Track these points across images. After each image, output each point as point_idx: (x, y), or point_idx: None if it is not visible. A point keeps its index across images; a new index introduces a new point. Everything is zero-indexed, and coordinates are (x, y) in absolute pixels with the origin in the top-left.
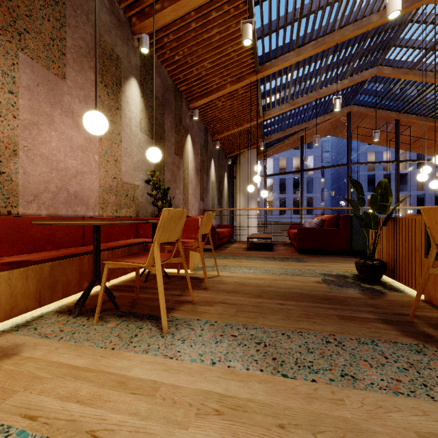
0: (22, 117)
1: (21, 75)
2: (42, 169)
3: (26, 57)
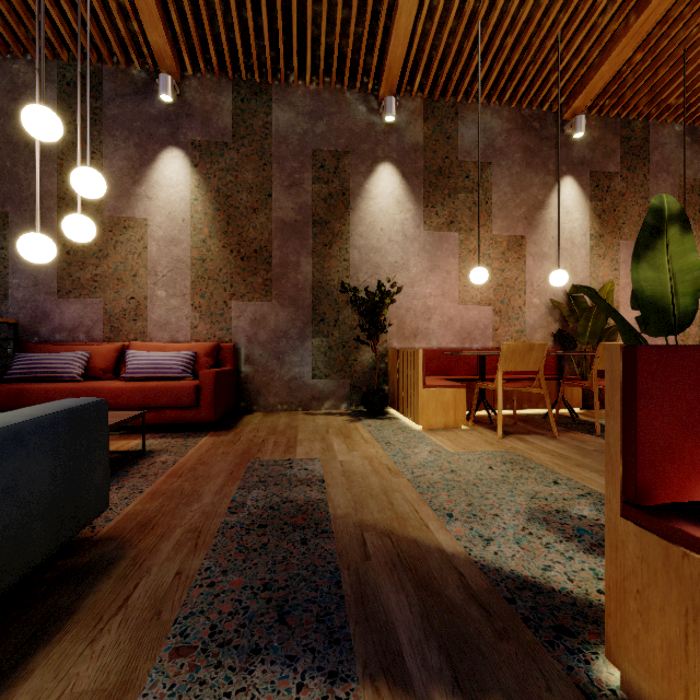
0: (621, 283)
1: (620, 255)
2: (632, 315)
3: (623, 241)
